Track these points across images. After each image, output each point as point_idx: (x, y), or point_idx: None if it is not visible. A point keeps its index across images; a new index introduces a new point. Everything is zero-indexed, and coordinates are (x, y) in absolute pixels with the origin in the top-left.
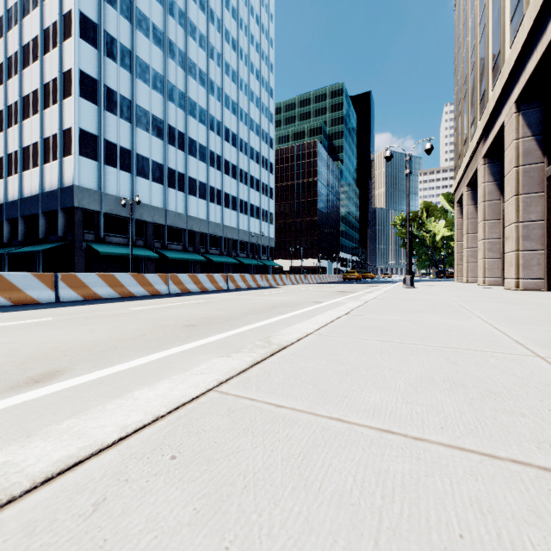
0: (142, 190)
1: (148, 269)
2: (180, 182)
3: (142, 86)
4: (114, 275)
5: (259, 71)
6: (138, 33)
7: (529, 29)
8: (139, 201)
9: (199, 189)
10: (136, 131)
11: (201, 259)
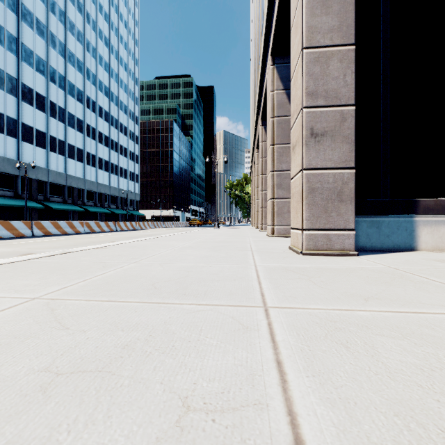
0: (27, 153)
1: (32, 217)
2: (60, 148)
3: (27, 68)
4: (58, 222)
5: (127, 64)
6: (23, 24)
7: (255, 125)
8: (34, 166)
9: (77, 154)
10: (21, 104)
11: (80, 210)
